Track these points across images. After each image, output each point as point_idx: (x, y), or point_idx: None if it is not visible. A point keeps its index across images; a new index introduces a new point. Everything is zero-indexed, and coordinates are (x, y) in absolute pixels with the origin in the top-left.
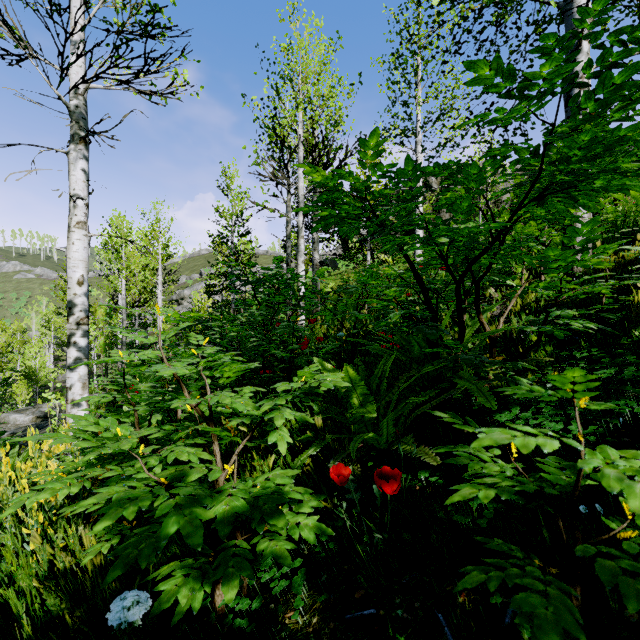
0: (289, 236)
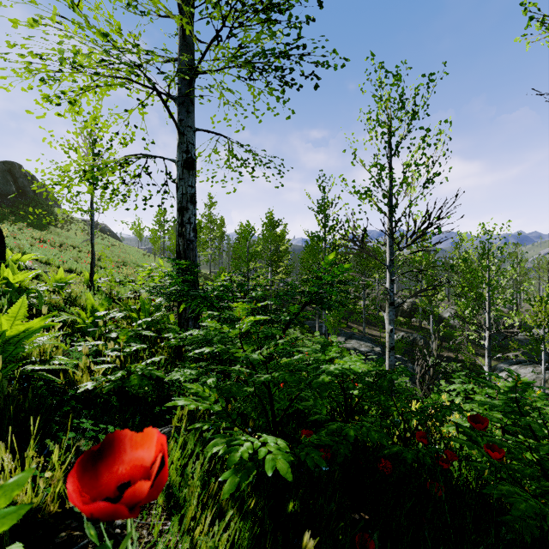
0: None
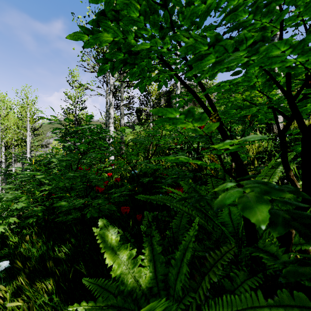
0: (107, 110)
